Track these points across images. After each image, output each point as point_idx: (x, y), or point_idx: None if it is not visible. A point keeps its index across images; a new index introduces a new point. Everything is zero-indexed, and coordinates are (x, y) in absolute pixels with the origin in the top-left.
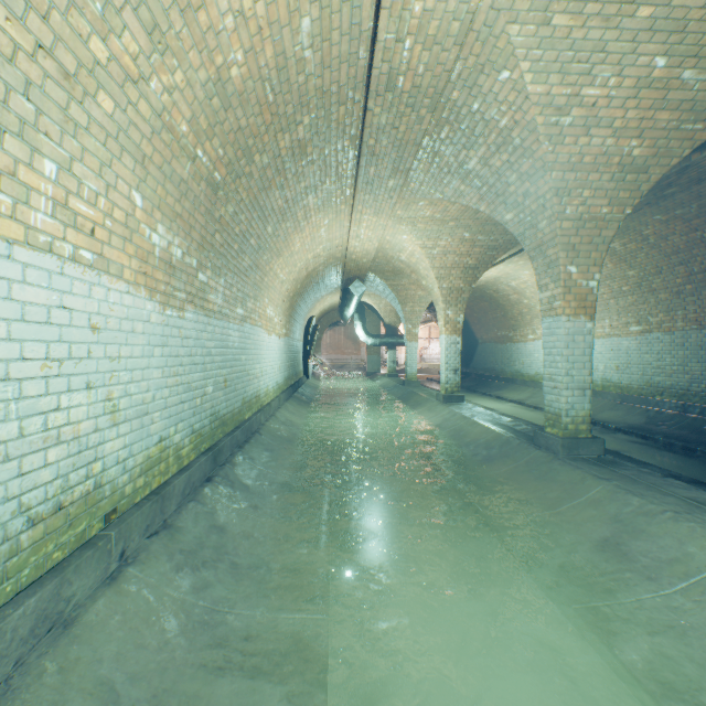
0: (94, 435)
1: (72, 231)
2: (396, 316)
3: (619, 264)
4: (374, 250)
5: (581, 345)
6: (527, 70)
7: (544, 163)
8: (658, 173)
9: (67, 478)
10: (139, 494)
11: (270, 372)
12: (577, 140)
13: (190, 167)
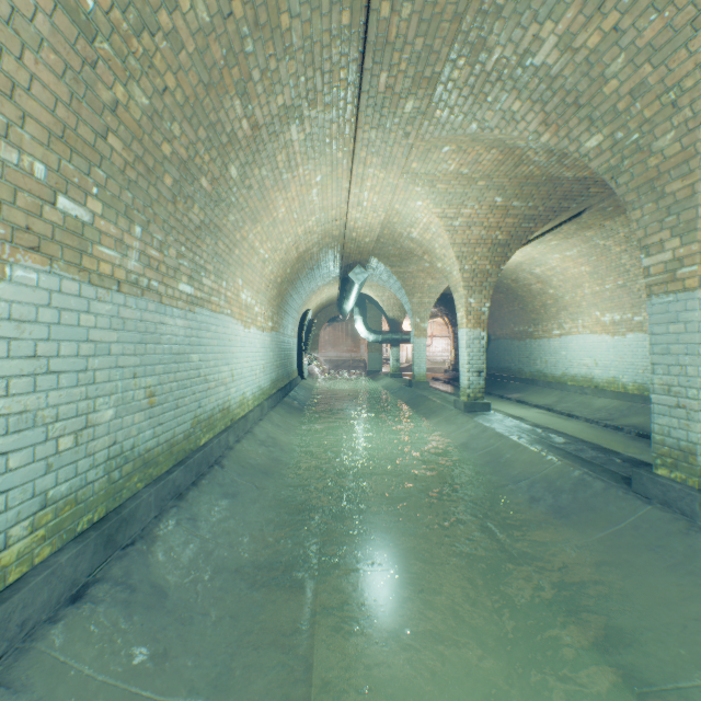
0: None
1: None
2: (400, 309)
3: None
4: (379, 225)
5: None
6: None
7: (698, 11)
8: None
9: None
10: None
11: (248, 375)
12: None
13: None
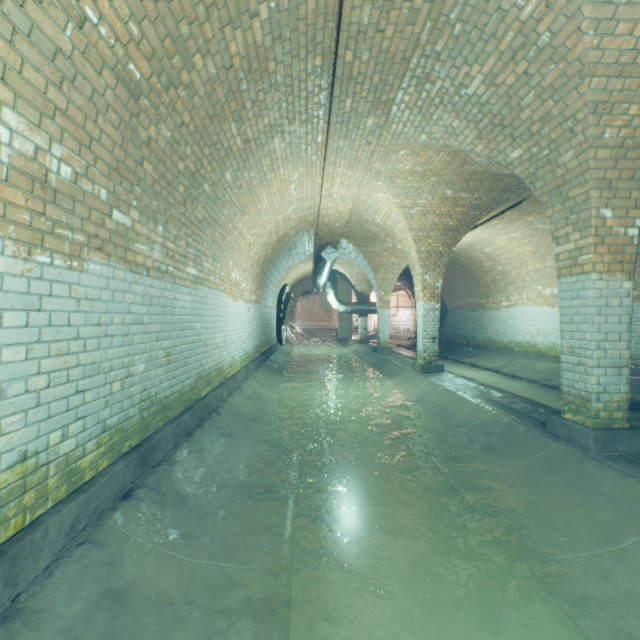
0: None
1: None
2: (367, 283)
3: None
4: (347, 213)
5: (617, 311)
6: None
7: (582, 66)
8: None
9: None
10: None
11: (237, 340)
12: (634, 28)
13: (73, 32)
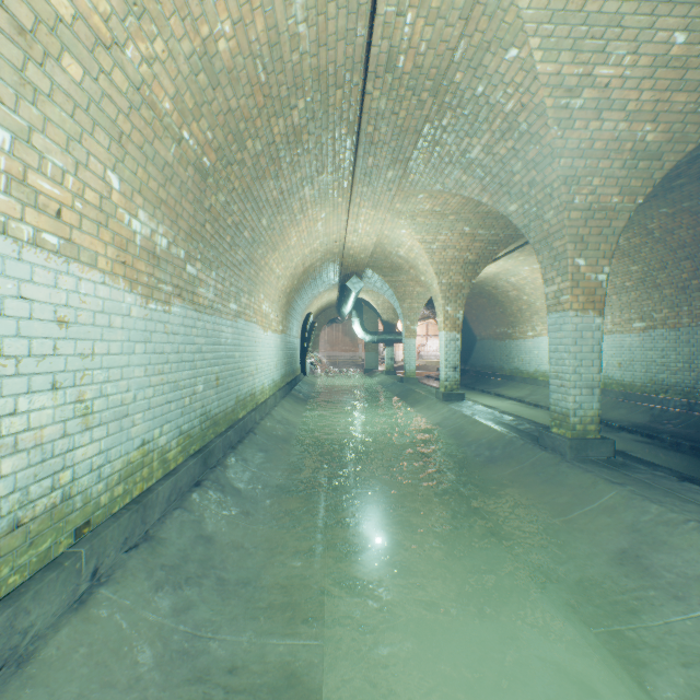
0: (61, 441)
1: (32, 211)
2: (394, 312)
3: (622, 259)
4: (372, 246)
5: (590, 342)
6: (537, 46)
7: (552, 150)
8: (672, 160)
9: (27, 491)
10: (117, 504)
11: (266, 369)
12: (588, 124)
13: (175, 149)
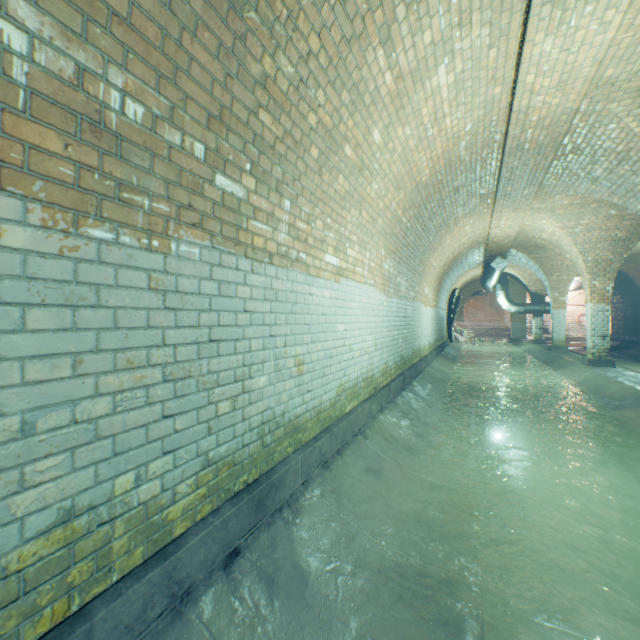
0: (372, 353)
1: (370, 274)
2: (542, 284)
3: None
4: (514, 234)
5: None
6: (631, 121)
7: None
8: None
9: (368, 368)
10: (380, 385)
11: (425, 334)
12: None
13: (399, 227)
